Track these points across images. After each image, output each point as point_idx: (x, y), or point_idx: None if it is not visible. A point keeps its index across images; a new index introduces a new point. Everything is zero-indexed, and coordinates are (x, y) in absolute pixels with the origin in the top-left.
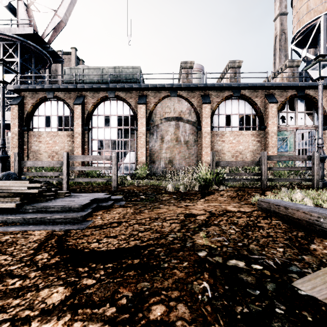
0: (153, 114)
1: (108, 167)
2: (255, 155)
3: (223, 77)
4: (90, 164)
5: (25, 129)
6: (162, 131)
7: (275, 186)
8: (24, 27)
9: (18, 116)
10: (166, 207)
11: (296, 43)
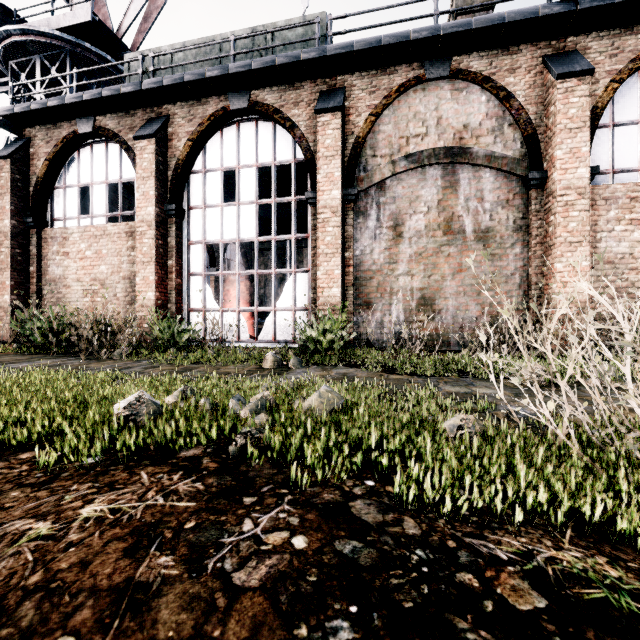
0: (365, 147)
1: None
2: None
3: None
4: (184, 314)
5: (31, 221)
6: (397, 202)
7: None
8: (75, 11)
9: (10, 188)
10: None
11: None
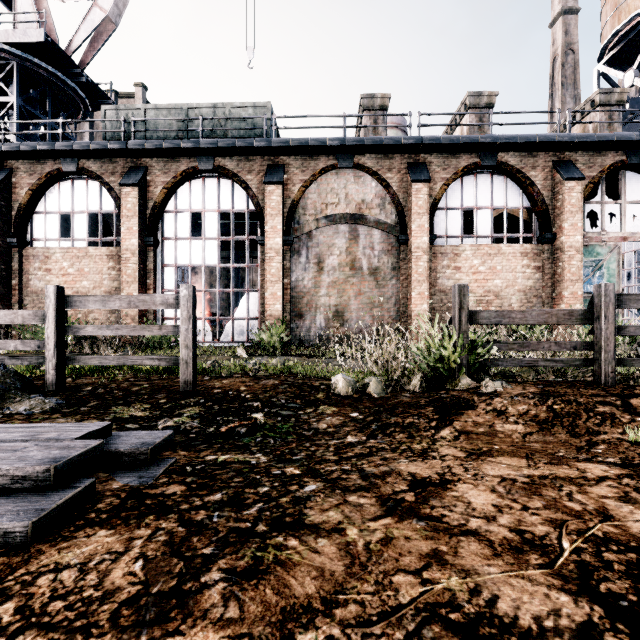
0: (298, 207)
1: (169, 328)
2: (530, 300)
3: (453, 131)
4: (158, 321)
5: (15, 241)
6: (320, 246)
7: (632, 379)
8: (26, 29)
9: None
10: (334, 506)
11: (608, 59)
